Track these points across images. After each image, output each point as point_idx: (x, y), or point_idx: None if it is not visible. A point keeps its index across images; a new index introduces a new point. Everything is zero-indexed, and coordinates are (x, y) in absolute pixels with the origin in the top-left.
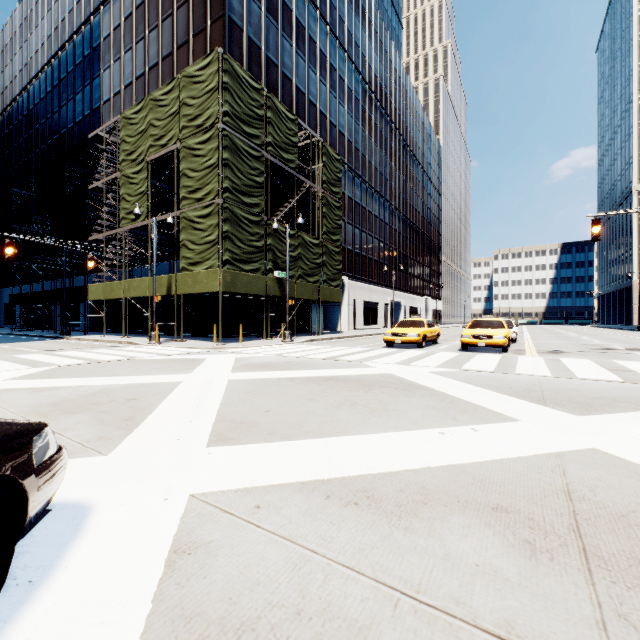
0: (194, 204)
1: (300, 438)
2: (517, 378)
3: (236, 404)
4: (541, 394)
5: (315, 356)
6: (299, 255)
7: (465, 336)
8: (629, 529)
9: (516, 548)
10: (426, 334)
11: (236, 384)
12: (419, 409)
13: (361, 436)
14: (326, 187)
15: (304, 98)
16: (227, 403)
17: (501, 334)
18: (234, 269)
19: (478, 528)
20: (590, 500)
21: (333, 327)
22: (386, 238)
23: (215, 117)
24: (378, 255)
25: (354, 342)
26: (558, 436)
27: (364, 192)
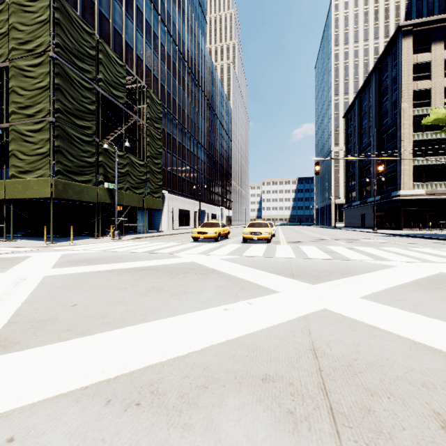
0: (24, 119)
1: (99, 331)
2: (276, 260)
3: (42, 301)
4: (291, 271)
5: (137, 250)
6: (127, 172)
7: (245, 233)
8: (356, 377)
9: (282, 423)
10: (221, 232)
11: (52, 280)
12: (211, 289)
13: (159, 321)
14: (150, 122)
15: (132, 52)
16: (32, 300)
17: (267, 231)
18: (66, 179)
19: (251, 406)
20: (328, 355)
21: (156, 228)
22: (195, 165)
23: (46, 46)
24: (190, 177)
25: (170, 239)
26: (303, 302)
27: (180, 131)
